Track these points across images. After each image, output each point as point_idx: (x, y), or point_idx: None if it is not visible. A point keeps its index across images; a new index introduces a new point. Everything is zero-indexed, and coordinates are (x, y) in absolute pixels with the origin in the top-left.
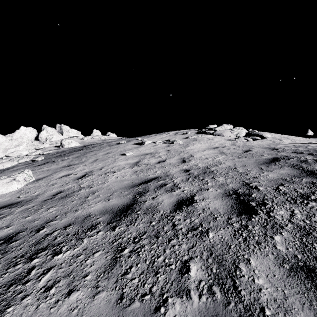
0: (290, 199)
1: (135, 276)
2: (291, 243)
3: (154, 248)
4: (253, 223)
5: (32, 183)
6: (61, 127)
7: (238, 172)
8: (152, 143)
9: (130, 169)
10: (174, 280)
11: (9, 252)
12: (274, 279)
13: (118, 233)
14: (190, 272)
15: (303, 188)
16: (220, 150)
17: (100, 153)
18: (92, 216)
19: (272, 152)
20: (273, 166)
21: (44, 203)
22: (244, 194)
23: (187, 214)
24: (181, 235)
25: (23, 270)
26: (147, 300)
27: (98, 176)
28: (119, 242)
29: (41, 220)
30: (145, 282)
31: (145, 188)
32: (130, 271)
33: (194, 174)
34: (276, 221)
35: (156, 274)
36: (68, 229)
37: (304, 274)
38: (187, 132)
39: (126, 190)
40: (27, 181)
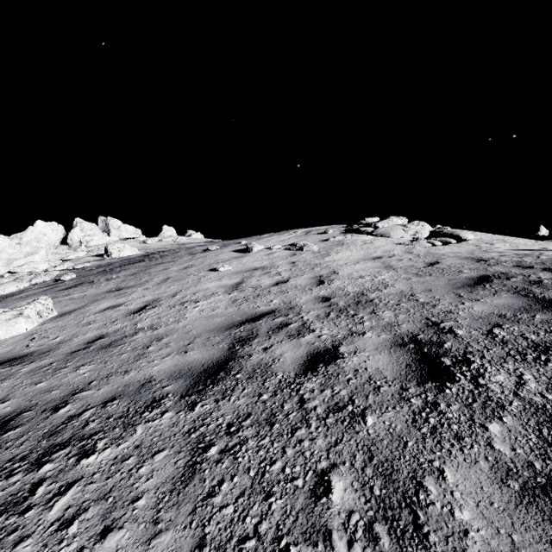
0: (514, 353)
1: (228, 501)
2: (521, 439)
3: (265, 446)
4: (448, 398)
5: (52, 321)
6: (107, 222)
7: (419, 301)
8: (266, 249)
9: (225, 295)
10: (300, 510)
11: (0, 450)
12: (491, 510)
13: (199, 414)
14: (332, 494)
15: (537, 332)
16: (384, 262)
17: (174, 267)
18: (154, 382)
19: (478, 265)
20: (480, 291)
21: (71, 357)
22: (431, 344)
23: (326, 380)
24: (314, 419)
25: (22, 485)
26: (250, 551)
27: (168, 308)
28: (201, 434)
29: (64, 389)
30: (246, 513)
31: (251, 331)
32: (219, 490)
33: (340, 305)
34: (491, 394)
35: (268, 497)
36: (110, 406)
37: (549, 501)
38: (328, 231)
39: (216, 335)
40: (44, 316)
